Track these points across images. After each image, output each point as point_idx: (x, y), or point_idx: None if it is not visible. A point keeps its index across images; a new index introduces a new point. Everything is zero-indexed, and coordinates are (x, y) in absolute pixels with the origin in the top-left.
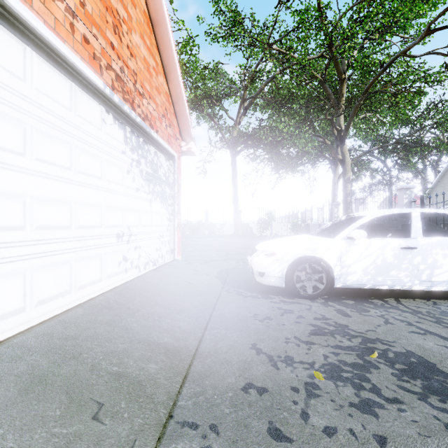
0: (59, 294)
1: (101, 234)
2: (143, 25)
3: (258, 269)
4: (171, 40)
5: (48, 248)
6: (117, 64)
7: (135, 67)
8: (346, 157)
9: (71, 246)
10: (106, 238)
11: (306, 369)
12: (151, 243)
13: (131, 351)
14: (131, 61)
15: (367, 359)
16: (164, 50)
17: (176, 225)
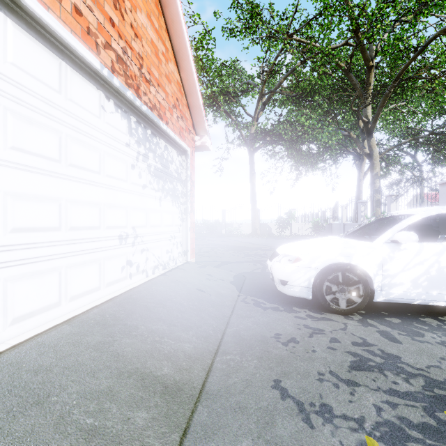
0: (44, 307)
1: (100, 236)
2: (151, 5)
3: (280, 277)
4: (181, 22)
5: (29, 254)
6: (119, 43)
7: (140, 50)
8: (374, 150)
9: (60, 250)
10: (106, 240)
11: (354, 430)
12: (161, 244)
13: (117, 389)
14: (135, 43)
15: (440, 418)
16: (175, 34)
17: (188, 225)
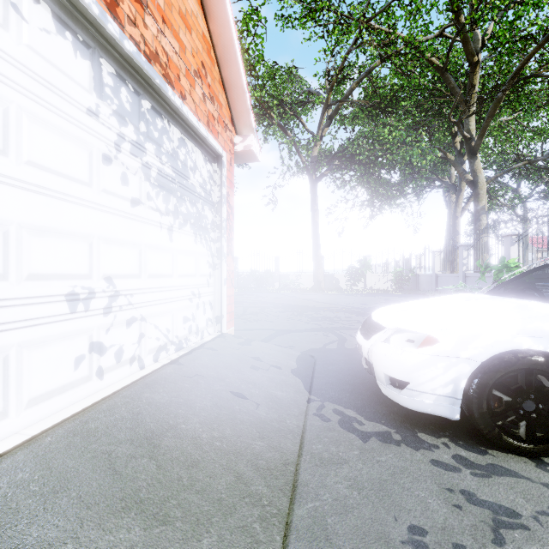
0: None
1: (6, 295)
2: None
3: (390, 372)
4: None
5: None
6: None
7: None
8: (480, 176)
9: None
10: (27, 305)
11: None
12: (172, 308)
13: None
14: None
15: None
16: None
17: (223, 275)
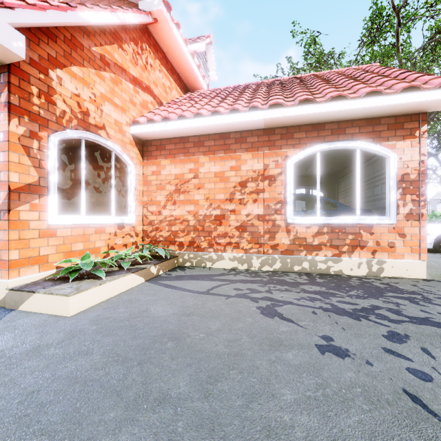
0: None
1: None
2: None
3: None
4: None
5: None
6: None
7: None
8: None
9: None
10: None
11: None
12: None
13: None
14: None
15: None
16: None
17: None
